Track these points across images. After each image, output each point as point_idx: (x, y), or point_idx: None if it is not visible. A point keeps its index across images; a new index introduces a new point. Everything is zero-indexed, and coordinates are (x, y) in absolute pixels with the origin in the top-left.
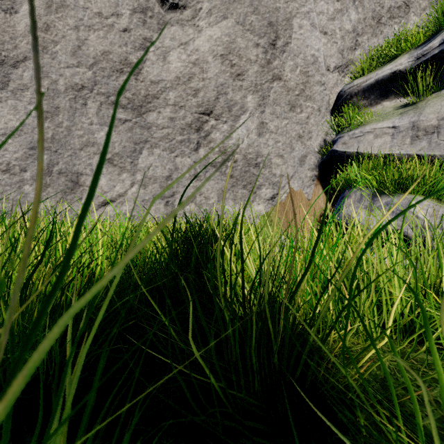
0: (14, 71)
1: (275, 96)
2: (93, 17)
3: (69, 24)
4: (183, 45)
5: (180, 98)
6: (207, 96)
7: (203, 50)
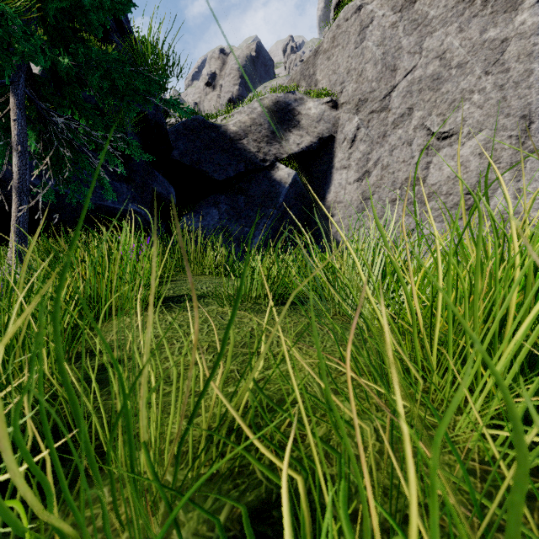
0: (369, 201)
1: (531, 165)
2: (400, 164)
3: (390, 173)
4: (451, 157)
5: (449, 189)
6: (470, 182)
7: (466, 155)
